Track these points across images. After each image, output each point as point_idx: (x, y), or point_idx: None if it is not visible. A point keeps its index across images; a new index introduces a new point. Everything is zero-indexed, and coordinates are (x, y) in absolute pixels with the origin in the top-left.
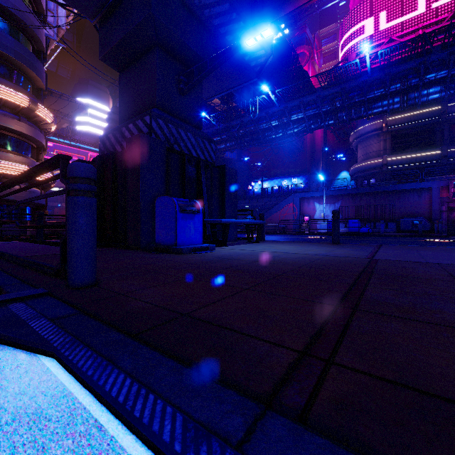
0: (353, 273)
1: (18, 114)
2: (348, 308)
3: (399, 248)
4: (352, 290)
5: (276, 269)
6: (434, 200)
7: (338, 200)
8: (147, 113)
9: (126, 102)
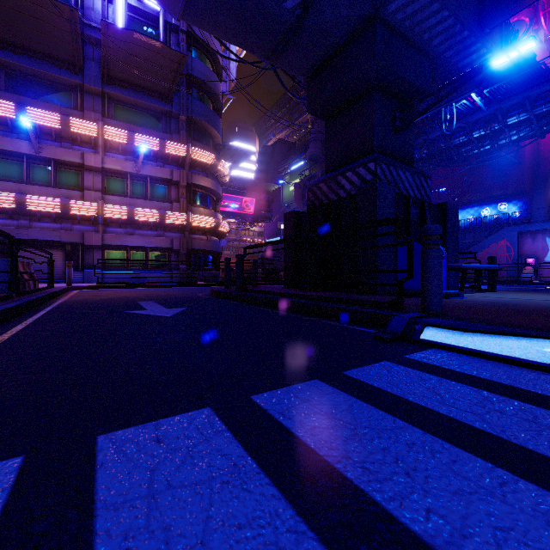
0: None
1: (205, 172)
2: None
3: None
4: None
5: None
6: None
7: None
8: (371, 160)
9: (335, 149)
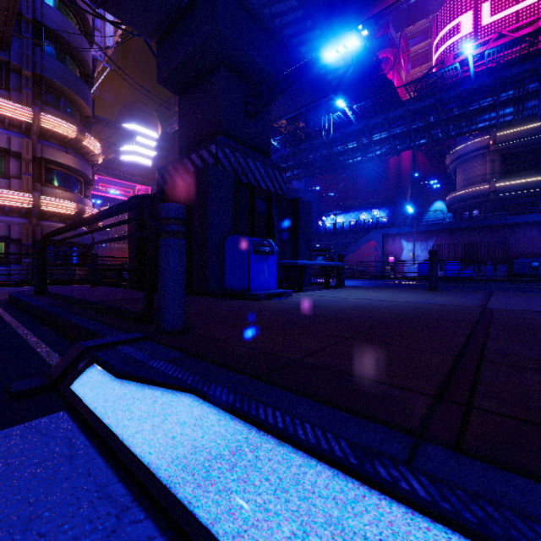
0: (467, 323)
1: (65, 146)
2: (473, 359)
3: (517, 296)
4: (472, 341)
5: (374, 318)
6: None
7: (431, 236)
8: (213, 141)
9: (187, 129)
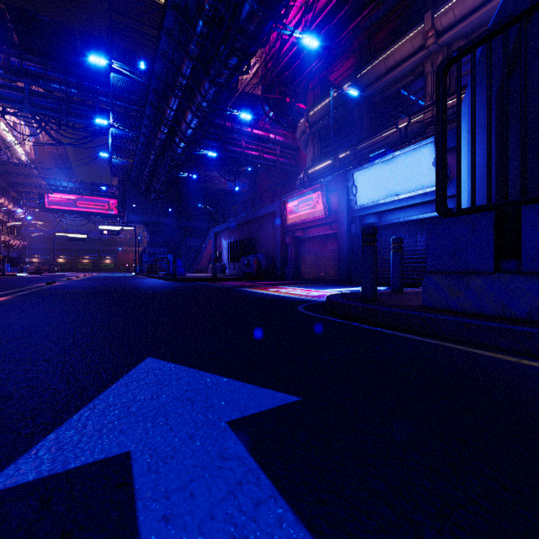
0: None
1: None
2: None
3: None
4: None
5: None
6: (277, 228)
7: (232, 233)
8: None
9: None
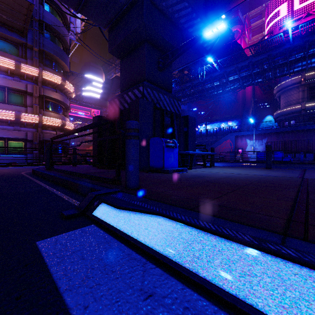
0: (294, 186)
1: (55, 88)
2: (303, 203)
3: None
4: (300, 195)
5: (239, 183)
6: None
7: (264, 137)
8: (141, 85)
9: (125, 78)
